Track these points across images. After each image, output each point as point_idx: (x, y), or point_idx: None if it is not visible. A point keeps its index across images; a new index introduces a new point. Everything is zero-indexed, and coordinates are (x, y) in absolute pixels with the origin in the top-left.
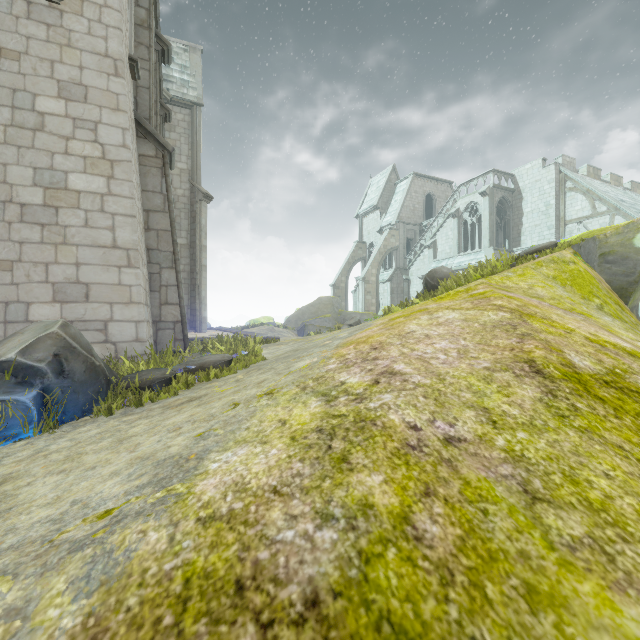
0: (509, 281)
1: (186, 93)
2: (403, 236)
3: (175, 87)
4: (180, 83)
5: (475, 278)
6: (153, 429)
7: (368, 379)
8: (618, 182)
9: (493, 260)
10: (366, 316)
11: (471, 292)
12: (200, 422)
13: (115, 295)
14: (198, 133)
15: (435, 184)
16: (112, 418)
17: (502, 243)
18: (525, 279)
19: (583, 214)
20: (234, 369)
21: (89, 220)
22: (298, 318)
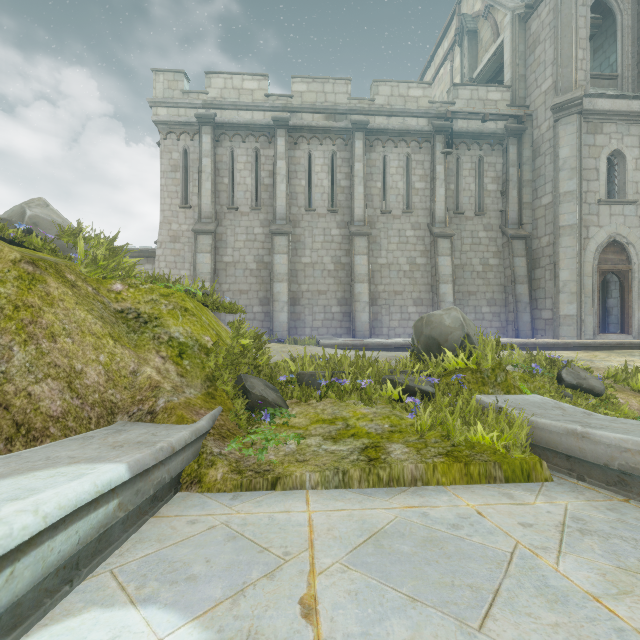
0: None
1: None
2: None
3: None
4: None
5: None
6: None
7: None
8: None
9: None
10: None
11: None
12: None
13: None
14: (563, 8)
15: None
16: None
17: None
18: None
19: None
20: None
21: None
22: None
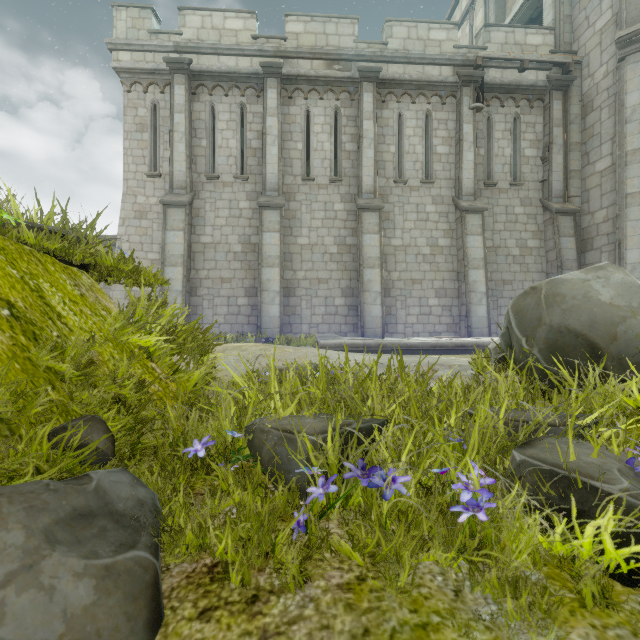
0: None
1: None
2: None
3: None
4: None
5: None
6: None
7: None
8: None
9: None
10: None
11: None
12: None
13: None
14: None
15: None
16: None
17: None
18: None
19: None
20: None
21: None
22: None
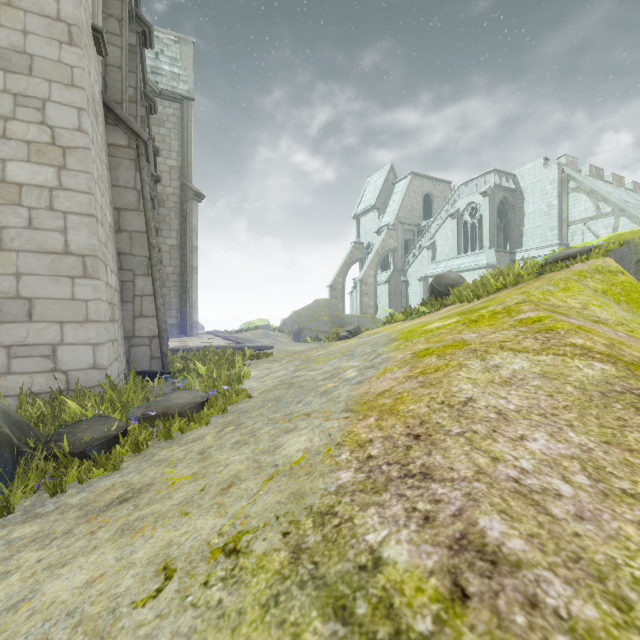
0: (554, 297)
1: (176, 86)
2: (401, 237)
3: (164, 80)
4: (170, 76)
5: (495, 288)
6: (11, 617)
7: (432, 564)
8: (620, 183)
9: (516, 267)
10: (364, 319)
11: (517, 316)
12: (83, 636)
13: (67, 312)
14: (189, 128)
15: (433, 184)
16: (4, 524)
17: (502, 244)
18: (573, 295)
19: (587, 215)
20: (206, 418)
21: (34, 220)
22: (294, 321)
